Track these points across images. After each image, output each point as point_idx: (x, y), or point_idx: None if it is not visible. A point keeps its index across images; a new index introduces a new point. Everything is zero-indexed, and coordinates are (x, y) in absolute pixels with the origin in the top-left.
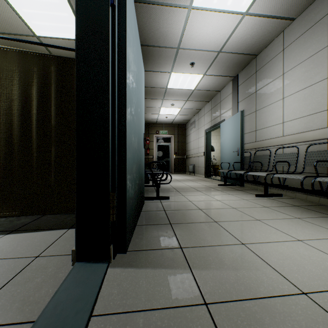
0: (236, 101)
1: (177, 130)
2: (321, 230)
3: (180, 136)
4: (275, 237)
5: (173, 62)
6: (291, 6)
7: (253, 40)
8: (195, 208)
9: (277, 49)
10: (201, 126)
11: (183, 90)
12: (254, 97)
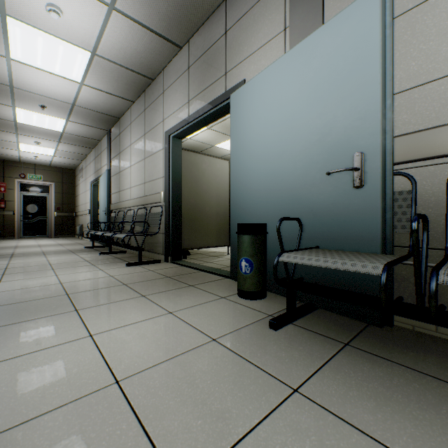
0: (109, 157)
1: (61, 176)
2: (91, 269)
3: (66, 185)
4: (41, 276)
5: (12, 97)
6: (124, 93)
7: (106, 106)
8: (0, 268)
9: (129, 121)
10: (88, 177)
11: (46, 130)
12: (119, 158)
